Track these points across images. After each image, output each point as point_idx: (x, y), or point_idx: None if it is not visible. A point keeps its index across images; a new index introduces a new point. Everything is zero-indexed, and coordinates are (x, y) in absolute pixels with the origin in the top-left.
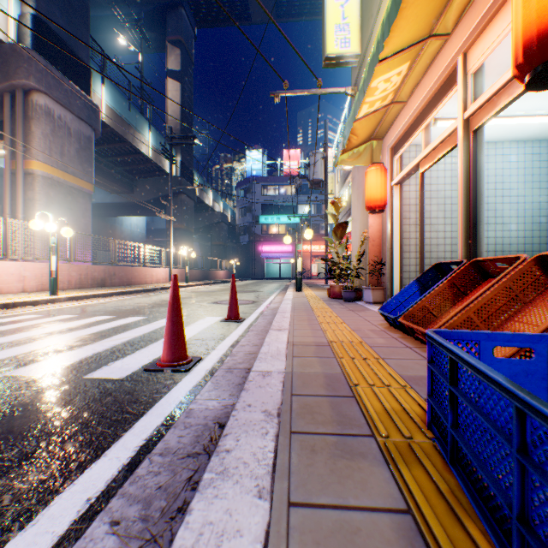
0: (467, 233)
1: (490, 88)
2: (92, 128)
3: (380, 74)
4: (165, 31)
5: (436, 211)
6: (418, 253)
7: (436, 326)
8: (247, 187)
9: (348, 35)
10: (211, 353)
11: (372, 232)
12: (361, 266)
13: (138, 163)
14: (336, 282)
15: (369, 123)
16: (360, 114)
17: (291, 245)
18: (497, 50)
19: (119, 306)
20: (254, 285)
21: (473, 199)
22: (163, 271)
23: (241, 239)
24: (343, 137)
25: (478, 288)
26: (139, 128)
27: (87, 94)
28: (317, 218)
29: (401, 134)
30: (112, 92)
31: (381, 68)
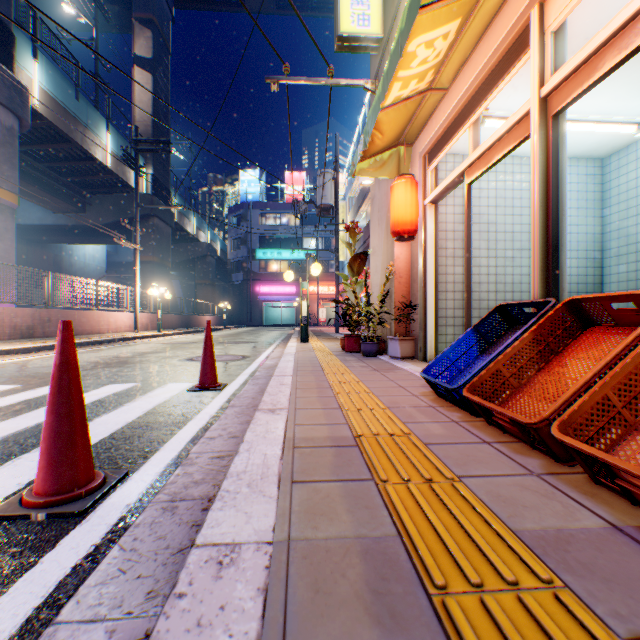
0: (545, 261)
1: (586, 45)
2: (15, 115)
3: (422, 30)
4: (132, 5)
5: (478, 241)
6: (456, 293)
7: (546, 413)
8: (242, 213)
9: (367, 11)
10: (150, 458)
11: (398, 266)
12: (385, 310)
13: (92, 173)
14: (352, 331)
15: (399, 116)
16: (388, 97)
17: (295, 285)
18: (579, 8)
19: (39, 368)
20: (249, 334)
21: (554, 212)
22: (125, 316)
23: (233, 277)
24: (365, 132)
25: (577, 341)
26: (93, 126)
27: (8, 67)
28: (325, 254)
29: (439, 134)
30: (50, 72)
31: (424, 21)
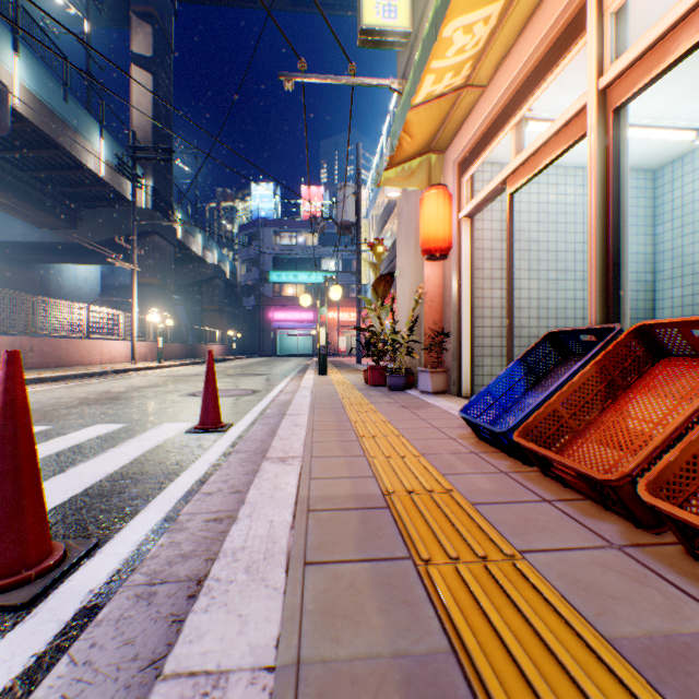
0: (604, 281)
1: (656, 25)
2: None
3: (460, 10)
4: None
5: (518, 260)
6: (494, 319)
7: (628, 467)
8: (254, 232)
9: (394, 1)
10: (129, 522)
11: (429, 288)
12: (413, 339)
13: (83, 184)
14: (376, 362)
15: (431, 117)
16: (420, 93)
17: (313, 311)
18: None
19: None
20: (261, 365)
21: (615, 223)
22: (121, 345)
23: (244, 302)
24: (392, 134)
25: (648, 375)
26: (84, 131)
27: None
28: (346, 278)
29: (476, 138)
30: (34, 68)
31: None
